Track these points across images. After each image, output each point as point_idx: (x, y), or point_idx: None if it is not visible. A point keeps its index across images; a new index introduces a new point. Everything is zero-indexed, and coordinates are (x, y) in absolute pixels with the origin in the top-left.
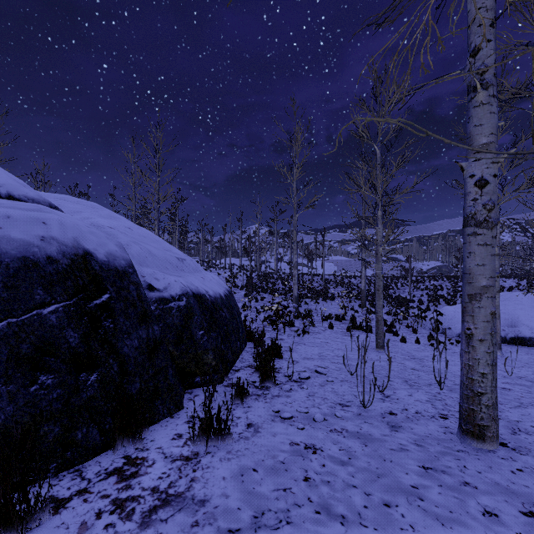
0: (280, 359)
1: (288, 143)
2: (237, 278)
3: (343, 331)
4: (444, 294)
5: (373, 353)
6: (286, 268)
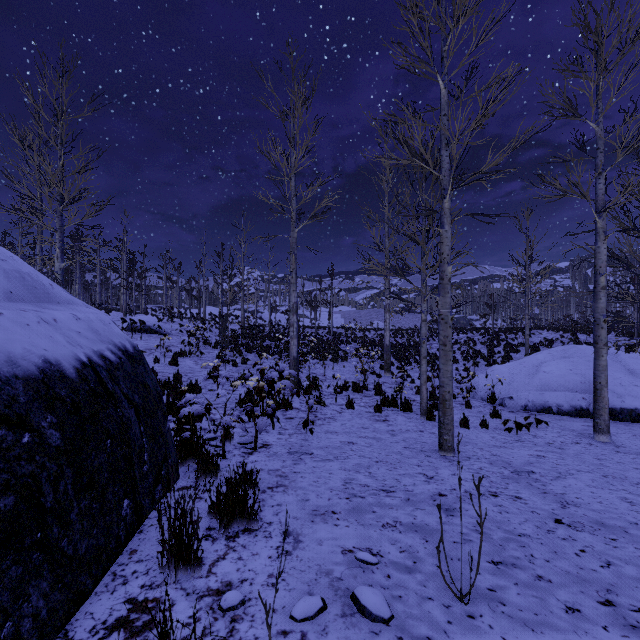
0: (252, 531)
1: (282, 119)
2: (211, 331)
3: (369, 411)
4: (478, 349)
5: (442, 465)
6: (283, 319)
